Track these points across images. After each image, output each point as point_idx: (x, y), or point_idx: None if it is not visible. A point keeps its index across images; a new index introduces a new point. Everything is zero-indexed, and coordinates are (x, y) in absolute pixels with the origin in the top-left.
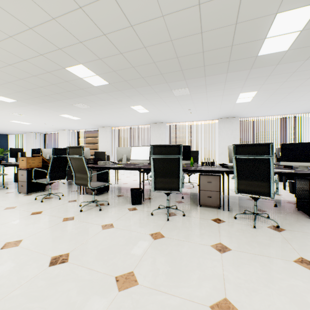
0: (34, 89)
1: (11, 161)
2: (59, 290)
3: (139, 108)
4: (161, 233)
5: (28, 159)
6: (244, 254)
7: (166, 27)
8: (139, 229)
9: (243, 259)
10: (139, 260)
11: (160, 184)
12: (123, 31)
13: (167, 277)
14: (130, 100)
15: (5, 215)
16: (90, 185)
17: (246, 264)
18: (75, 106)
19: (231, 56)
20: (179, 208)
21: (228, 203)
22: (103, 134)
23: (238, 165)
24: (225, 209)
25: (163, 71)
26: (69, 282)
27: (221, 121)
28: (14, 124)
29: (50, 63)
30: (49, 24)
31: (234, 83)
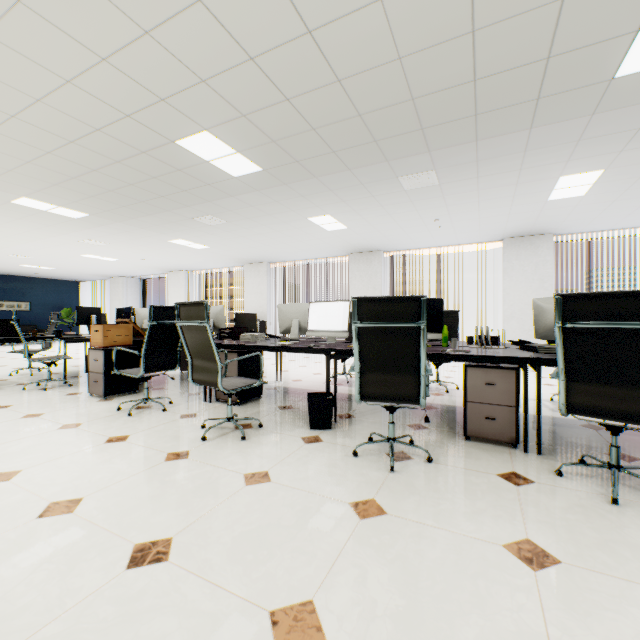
0: (119, 190)
1: (85, 331)
2: (143, 636)
3: (325, 221)
4: (378, 502)
5: (106, 328)
6: (599, 577)
7: (389, 26)
8: (327, 489)
9: (599, 595)
10: (326, 572)
11: (374, 387)
12: (292, 47)
13: (396, 628)
14: (306, 203)
15: (59, 441)
16: (223, 385)
17: (610, 610)
18: (198, 221)
19: (545, 86)
20: (417, 442)
21: (538, 435)
22: (253, 278)
23: (568, 346)
24: (530, 450)
25: (379, 134)
26: (165, 614)
27: (509, 245)
28: (88, 261)
29: (146, 133)
30: (139, 46)
31: (547, 153)
